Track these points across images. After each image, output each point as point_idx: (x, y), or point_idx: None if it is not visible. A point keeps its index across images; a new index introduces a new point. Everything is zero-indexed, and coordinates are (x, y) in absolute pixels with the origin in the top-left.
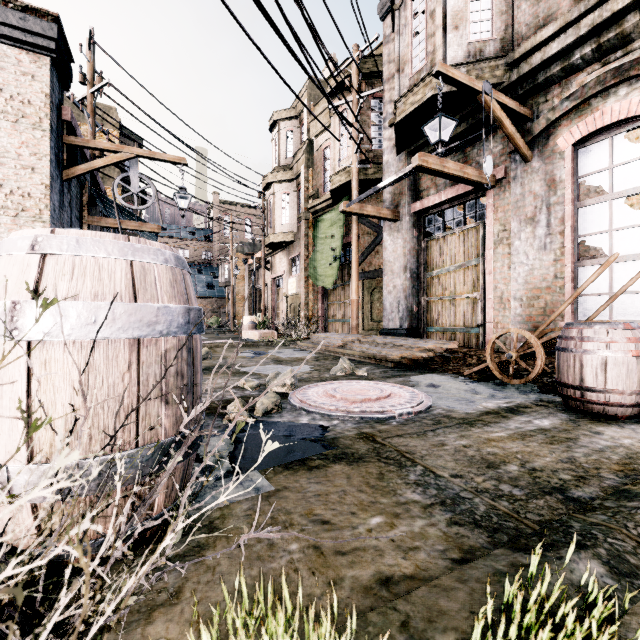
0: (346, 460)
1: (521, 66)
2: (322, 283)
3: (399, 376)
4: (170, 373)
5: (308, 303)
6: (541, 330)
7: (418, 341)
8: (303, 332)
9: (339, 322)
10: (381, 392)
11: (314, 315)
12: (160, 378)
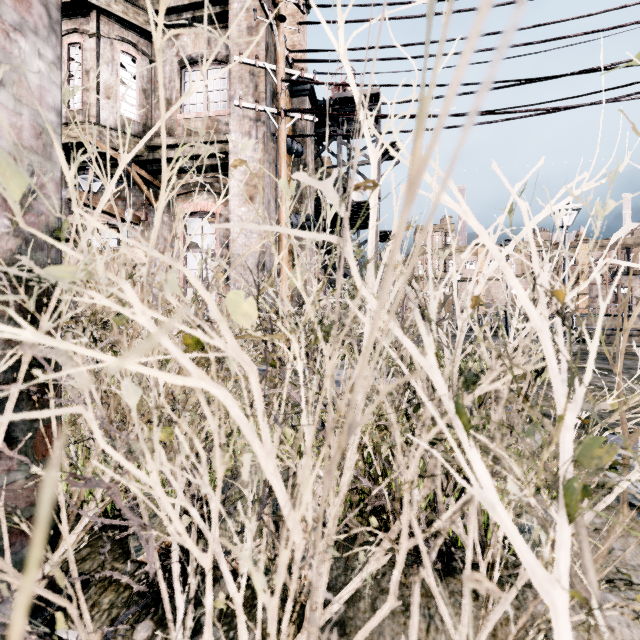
0: None
1: (155, 153)
2: None
3: None
4: None
5: None
6: None
7: None
8: None
9: None
10: None
11: None
12: None
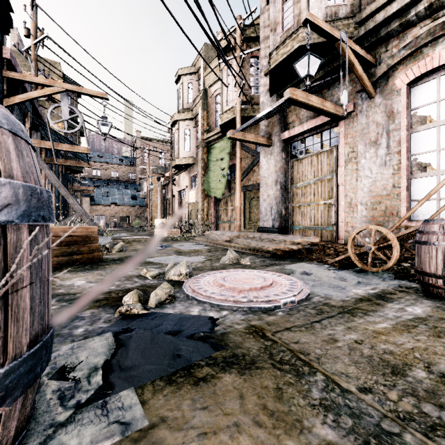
0: (237, 366)
1: (367, 23)
2: (214, 194)
3: (275, 264)
4: None
5: (204, 209)
6: (396, 226)
7: (288, 236)
8: (200, 230)
9: (226, 223)
10: (264, 281)
11: (208, 218)
12: None
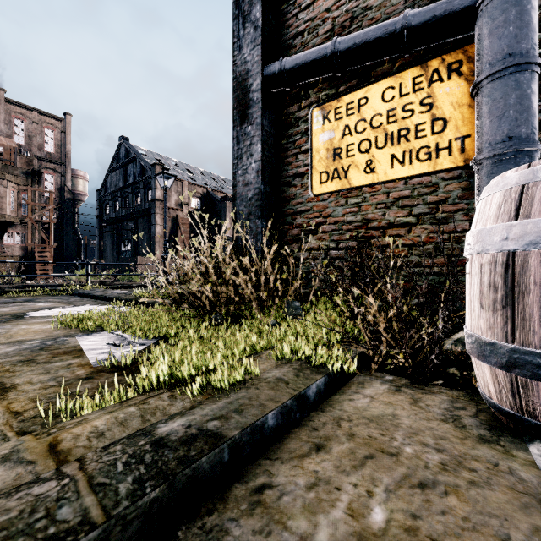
0: None
1: None
2: None
3: None
4: (484, 283)
5: None
6: None
7: None
8: None
9: None
10: None
11: None
12: (480, 286)
